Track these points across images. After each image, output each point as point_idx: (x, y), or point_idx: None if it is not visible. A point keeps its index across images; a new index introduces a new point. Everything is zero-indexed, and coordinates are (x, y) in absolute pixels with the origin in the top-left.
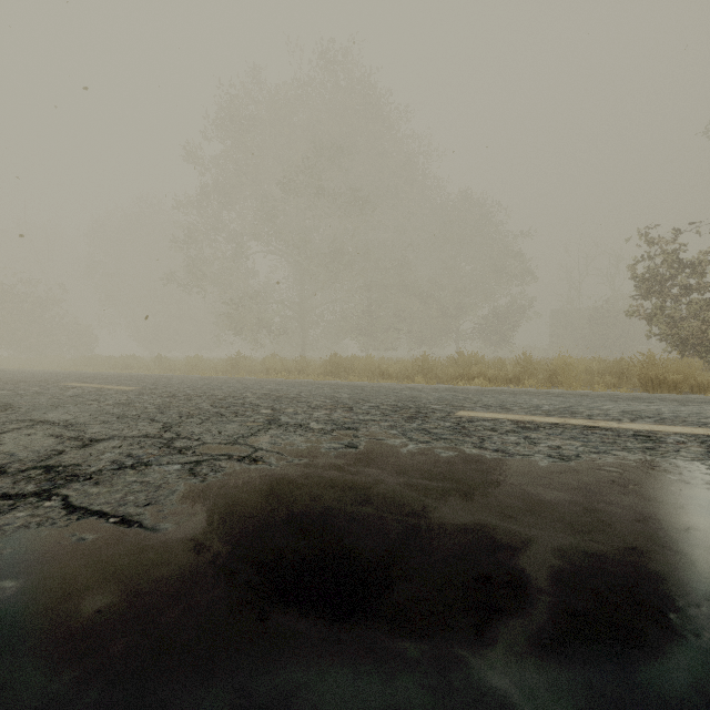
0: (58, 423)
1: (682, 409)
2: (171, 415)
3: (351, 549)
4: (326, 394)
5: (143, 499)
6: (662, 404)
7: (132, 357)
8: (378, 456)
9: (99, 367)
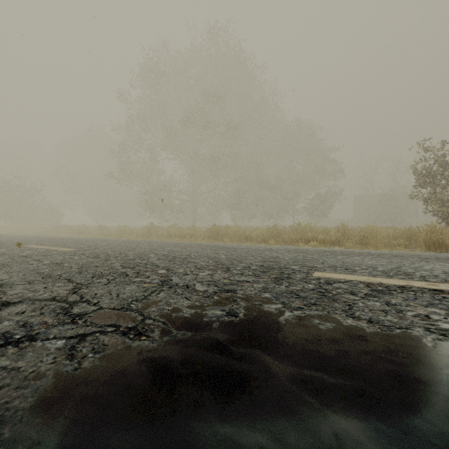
0: None
1: None
2: (86, 275)
3: None
4: (209, 255)
5: None
6: None
7: (83, 226)
8: (259, 329)
9: (62, 233)
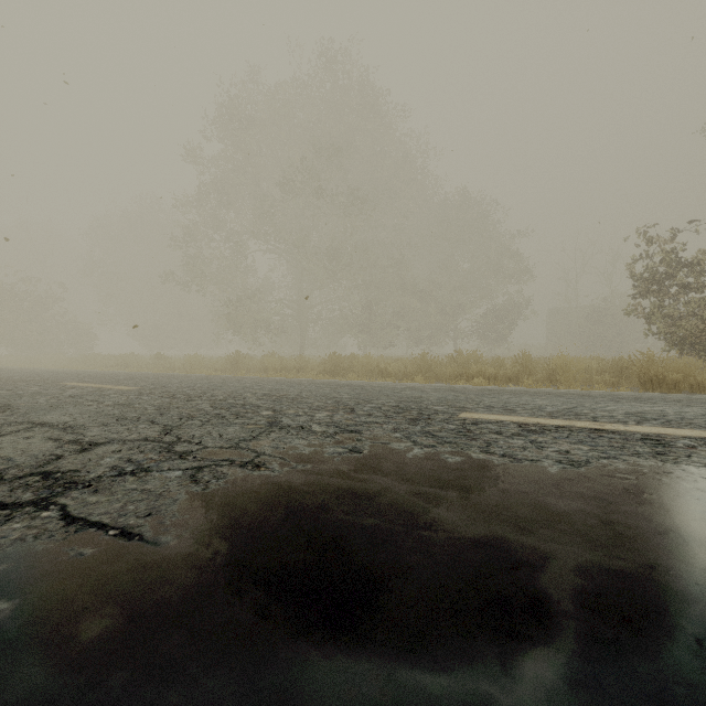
0: (57, 425)
1: (687, 411)
2: (171, 417)
3: (361, 566)
4: (327, 394)
5: (144, 509)
6: (666, 405)
7: (131, 356)
8: (384, 461)
9: (98, 366)
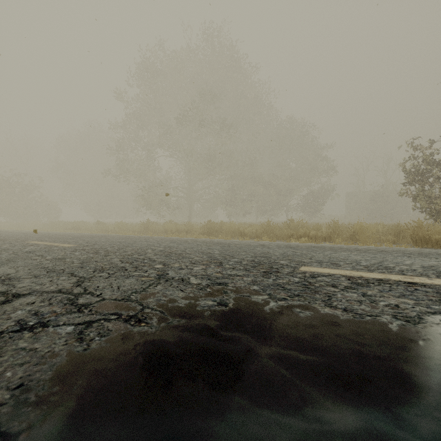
0: (0, 277)
1: None
2: (88, 269)
3: None
4: (203, 250)
5: (18, 377)
6: None
7: (81, 222)
8: (246, 316)
9: (60, 229)
